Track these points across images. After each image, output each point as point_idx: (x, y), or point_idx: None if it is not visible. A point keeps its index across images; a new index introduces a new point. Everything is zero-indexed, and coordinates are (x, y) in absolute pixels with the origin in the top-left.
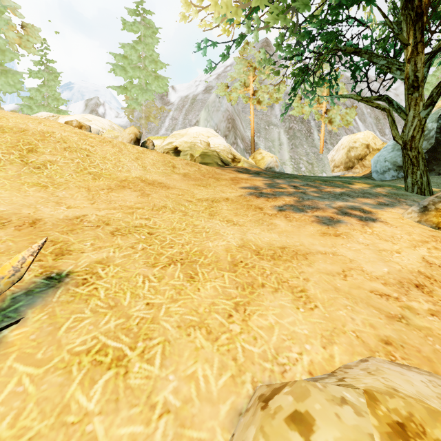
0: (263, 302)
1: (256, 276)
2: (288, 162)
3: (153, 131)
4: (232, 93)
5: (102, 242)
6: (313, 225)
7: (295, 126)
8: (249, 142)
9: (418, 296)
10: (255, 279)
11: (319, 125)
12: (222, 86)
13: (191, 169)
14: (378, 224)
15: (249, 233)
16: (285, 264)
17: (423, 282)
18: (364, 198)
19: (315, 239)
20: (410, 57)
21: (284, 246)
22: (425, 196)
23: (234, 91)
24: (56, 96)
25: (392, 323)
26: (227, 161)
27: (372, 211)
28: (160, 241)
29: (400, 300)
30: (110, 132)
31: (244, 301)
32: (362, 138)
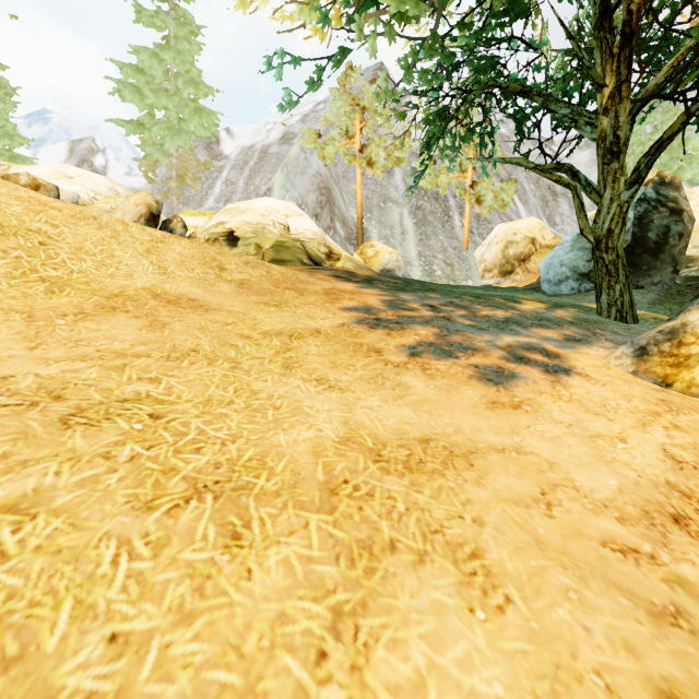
0: (396, 598)
1: (378, 520)
2: (415, 262)
3: (193, 201)
4: (327, 146)
5: (33, 446)
6: (473, 386)
7: (425, 205)
8: (355, 228)
9: (686, 547)
10: (375, 529)
11: (461, 204)
12: (311, 134)
13: (253, 273)
14: (576, 380)
15: (359, 407)
16: (433, 483)
17: (683, 509)
18: (543, 328)
19: (480, 417)
20: (606, 106)
21: (428, 436)
22: (628, 324)
23: (330, 144)
24: (7, 130)
25: (665, 633)
26: (318, 258)
27: (560, 353)
28: (174, 435)
29: (659, 563)
30: (109, 200)
31: (355, 600)
32: (525, 228)
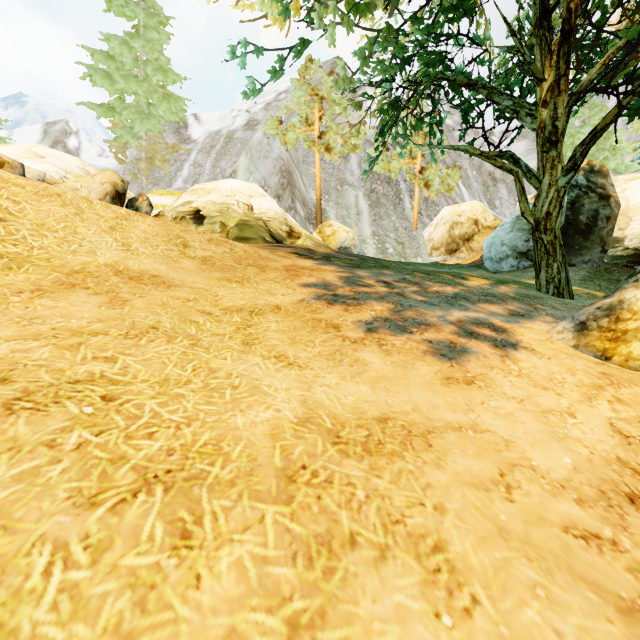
0: (357, 604)
1: (337, 511)
2: (369, 240)
3: (162, 182)
4: (288, 132)
5: None
6: (428, 361)
7: (379, 188)
8: (314, 208)
9: None
10: (334, 521)
11: (411, 188)
12: (273, 120)
13: (217, 250)
14: (523, 355)
15: (317, 385)
16: (393, 467)
17: (636, 488)
18: (489, 303)
19: (436, 393)
20: (545, 98)
21: (386, 415)
22: (564, 300)
23: (291, 130)
24: None
25: (637, 634)
26: (279, 236)
27: (506, 327)
28: (126, 419)
29: (621, 549)
30: (79, 179)
31: (313, 609)
32: (468, 210)
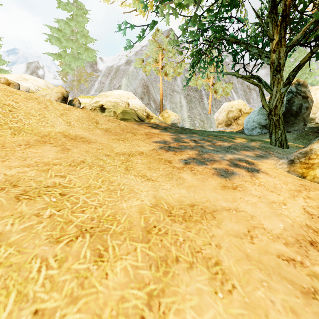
0: (179, 287)
1: (170, 246)
2: (187, 120)
3: (84, 91)
4: (146, 66)
5: (1, 211)
6: (214, 178)
7: (191, 93)
8: (159, 104)
9: (317, 257)
10: (169, 251)
11: (208, 93)
12: (139, 60)
13: (112, 125)
14: (262, 175)
15: (161, 189)
16: (196, 227)
17: (314, 238)
18: (245, 150)
19: (218, 193)
20: (274, 49)
21: (193, 203)
22: (284, 149)
23: (148, 65)
24: None
25: (309, 303)
26: (142, 118)
27: (254, 162)
28: (71, 204)
29: (305, 266)
30: (45, 90)
31: (159, 288)
32: (236, 104)
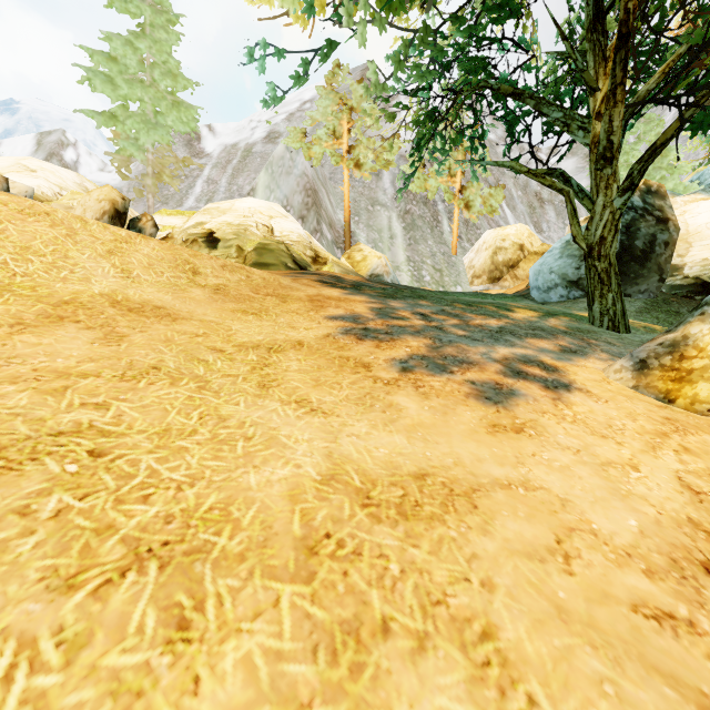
0: None
1: (367, 590)
2: (404, 267)
3: (172, 200)
4: (313, 146)
5: None
6: (471, 406)
7: (414, 209)
8: (342, 231)
9: None
10: (363, 603)
11: (450, 209)
12: (297, 133)
13: (231, 278)
14: (578, 397)
15: (344, 435)
16: (432, 534)
17: None
18: (538, 338)
19: (481, 444)
20: (599, 110)
21: (424, 470)
22: (620, 334)
23: (317, 144)
24: None
25: None
26: (303, 262)
27: (558, 366)
28: (117, 478)
29: (700, 631)
30: (76, 196)
31: None
32: (513, 234)
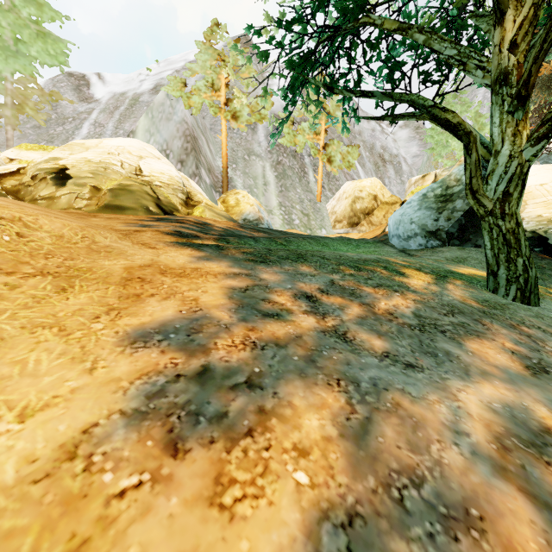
0: None
1: None
2: (276, 211)
3: (58, 139)
4: (193, 96)
5: None
6: None
7: (285, 160)
8: (221, 176)
9: None
10: None
11: (315, 163)
12: (177, 82)
13: None
14: None
15: None
16: None
17: None
18: (474, 336)
19: None
20: (509, 42)
21: None
22: (528, 306)
23: (196, 94)
24: None
25: None
26: (170, 205)
27: None
28: None
29: None
30: None
31: None
32: (369, 186)
